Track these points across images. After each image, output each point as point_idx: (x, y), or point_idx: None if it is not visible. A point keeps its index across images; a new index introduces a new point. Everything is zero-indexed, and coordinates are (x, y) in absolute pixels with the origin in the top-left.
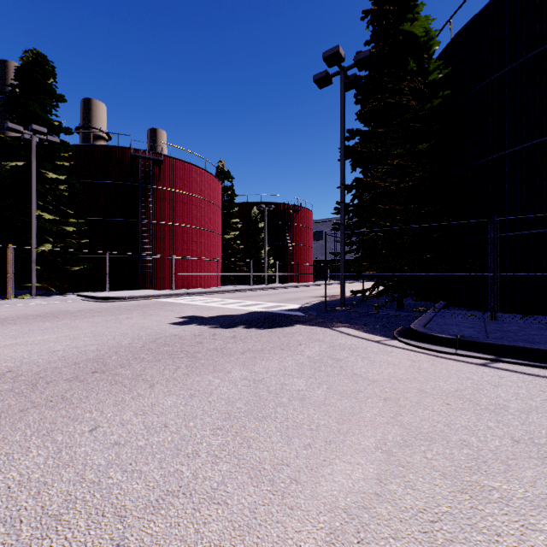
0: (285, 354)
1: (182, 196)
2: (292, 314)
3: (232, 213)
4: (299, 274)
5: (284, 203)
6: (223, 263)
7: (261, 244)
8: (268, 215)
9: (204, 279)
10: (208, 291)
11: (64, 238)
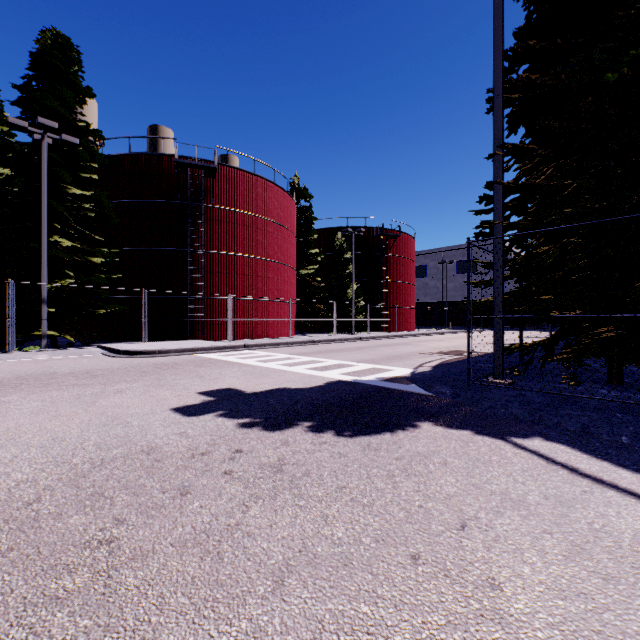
0: (435, 608)
1: (243, 217)
2: (403, 389)
3: (309, 241)
4: (397, 320)
5: (377, 228)
6: (299, 306)
7: (348, 281)
8: (357, 244)
9: (273, 327)
10: (273, 342)
11: (93, 272)
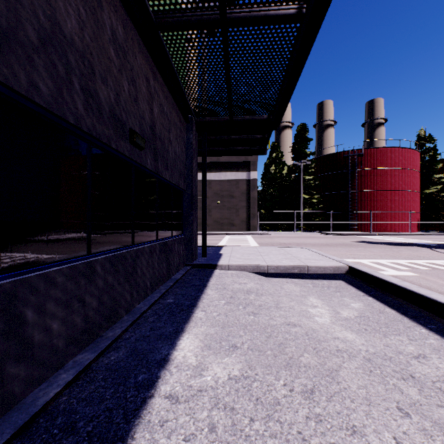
0: (384, 249)
1: (378, 171)
2: (427, 244)
3: (432, 170)
4: None
5: None
6: (423, 213)
7: None
8: None
9: (398, 226)
10: (393, 233)
11: (311, 205)
